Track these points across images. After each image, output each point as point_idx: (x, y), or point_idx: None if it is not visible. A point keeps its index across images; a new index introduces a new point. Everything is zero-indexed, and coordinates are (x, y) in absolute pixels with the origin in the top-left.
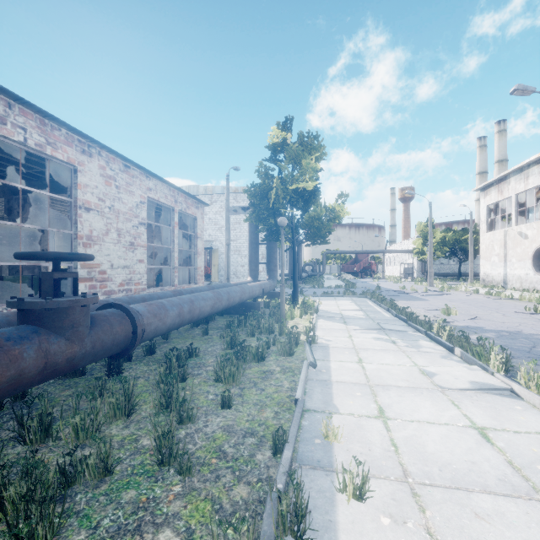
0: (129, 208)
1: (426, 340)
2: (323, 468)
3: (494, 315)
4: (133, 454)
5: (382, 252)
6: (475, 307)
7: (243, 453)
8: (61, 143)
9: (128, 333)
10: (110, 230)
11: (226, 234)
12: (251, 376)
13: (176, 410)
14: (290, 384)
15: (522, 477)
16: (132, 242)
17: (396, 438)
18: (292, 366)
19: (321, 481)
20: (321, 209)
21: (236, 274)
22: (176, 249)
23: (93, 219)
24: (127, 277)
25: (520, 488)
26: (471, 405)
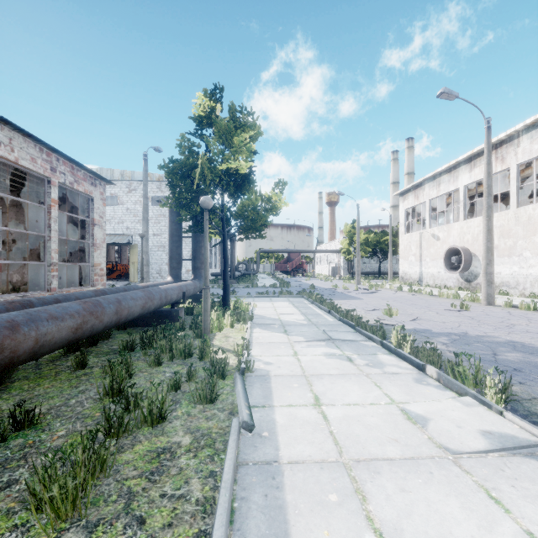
0: None
1: (385, 353)
2: None
3: (429, 313)
4: None
5: (313, 252)
6: (408, 305)
7: None
8: None
9: None
10: None
11: (143, 225)
12: (128, 473)
13: None
14: (204, 487)
15: None
16: None
17: None
18: (212, 429)
19: None
20: (256, 197)
21: (161, 273)
22: (54, 237)
23: None
24: None
25: None
26: (517, 496)
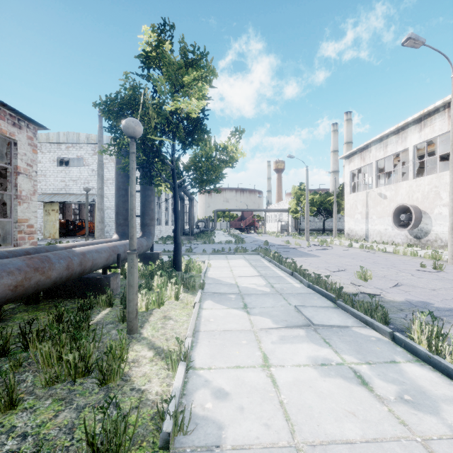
0: None
1: (408, 359)
2: None
3: (404, 275)
4: None
5: (264, 211)
6: (371, 264)
7: None
8: None
9: None
10: None
11: (98, 181)
12: None
13: None
14: None
15: None
16: None
17: None
18: None
19: None
20: (210, 146)
21: None
22: None
23: None
24: None
25: None
26: None
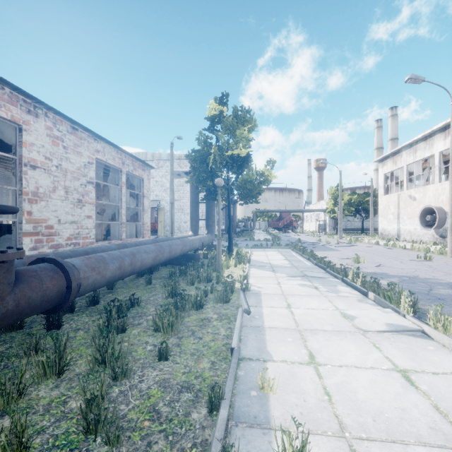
0: (77, 168)
1: (343, 285)
2: (260, 426)
3: (393, 262)
4: (58, 420)
5: (301, 211)
6: (378, 256)
7: (178, 412)
8: (4, 101)
9: (61, 288)
10: (58, 188)
11: (170, 194)
12: (190, 324)
13: (110, 367)
14: (226, 331)
15: (451, 423)
16: (79, 199)
17: (328, 385)
18: (228, 313)
19: (259, 442)
20: (252, 173)
21: (180, 229)
22: (124, 206)
23: (39, 177)
24: (75, 231)
25: (451, 436)
26: (390, 347)
